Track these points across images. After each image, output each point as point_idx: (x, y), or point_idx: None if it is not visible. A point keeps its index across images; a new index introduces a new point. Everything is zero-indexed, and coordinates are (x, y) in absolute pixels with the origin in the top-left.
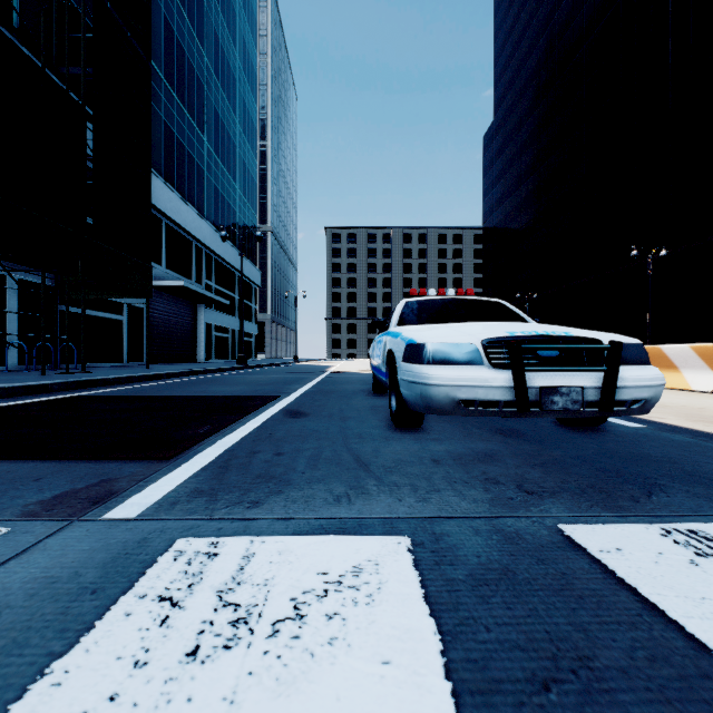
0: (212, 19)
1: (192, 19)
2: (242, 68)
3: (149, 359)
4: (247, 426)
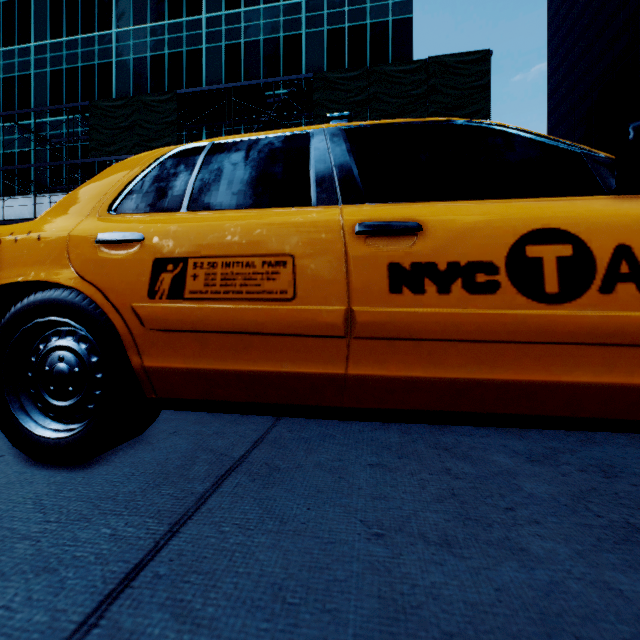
0: None
1: None
2: None
3: None
4: None
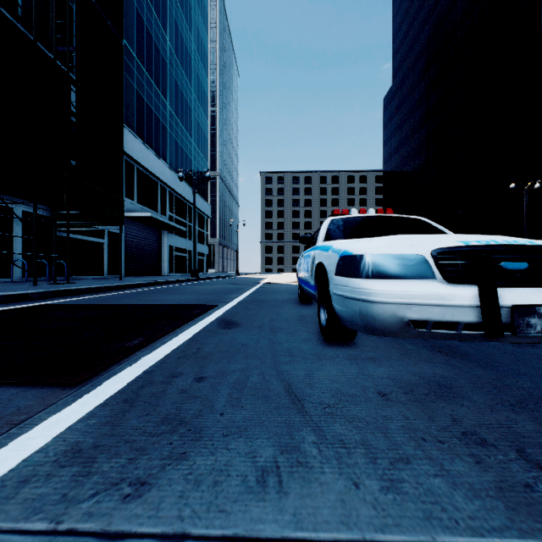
0: (173, 12)
1: (158, 12)
2: (196, 50)
3: (125, 273)
4: (179, 338)
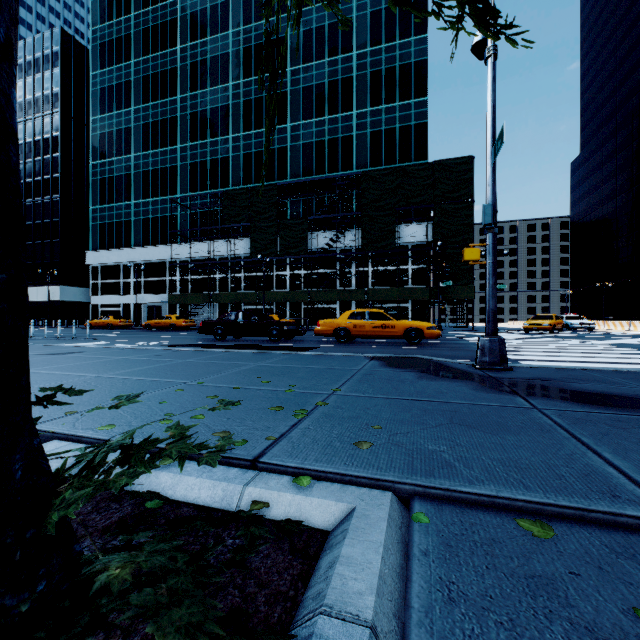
0: None
1: None
2: None
3: None
4: None
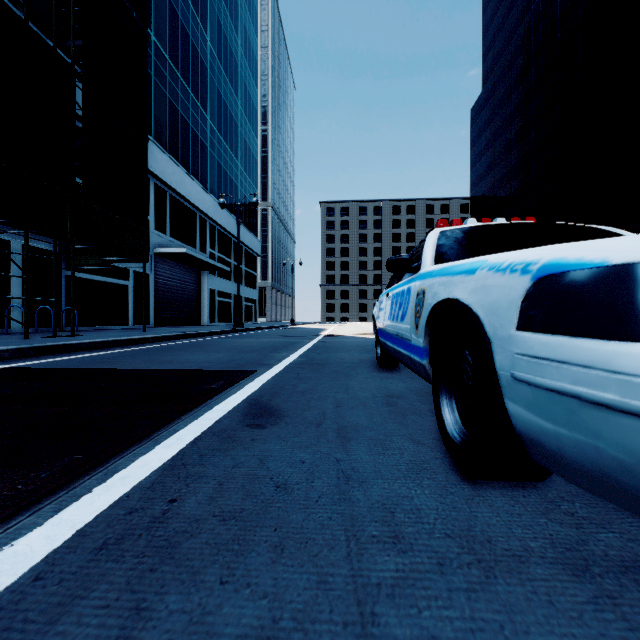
0: (215, 7)
1: (196, 5)
2: (243, 54)
3: (155, 322)
4: (150, 457)
